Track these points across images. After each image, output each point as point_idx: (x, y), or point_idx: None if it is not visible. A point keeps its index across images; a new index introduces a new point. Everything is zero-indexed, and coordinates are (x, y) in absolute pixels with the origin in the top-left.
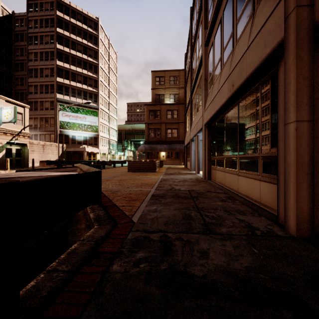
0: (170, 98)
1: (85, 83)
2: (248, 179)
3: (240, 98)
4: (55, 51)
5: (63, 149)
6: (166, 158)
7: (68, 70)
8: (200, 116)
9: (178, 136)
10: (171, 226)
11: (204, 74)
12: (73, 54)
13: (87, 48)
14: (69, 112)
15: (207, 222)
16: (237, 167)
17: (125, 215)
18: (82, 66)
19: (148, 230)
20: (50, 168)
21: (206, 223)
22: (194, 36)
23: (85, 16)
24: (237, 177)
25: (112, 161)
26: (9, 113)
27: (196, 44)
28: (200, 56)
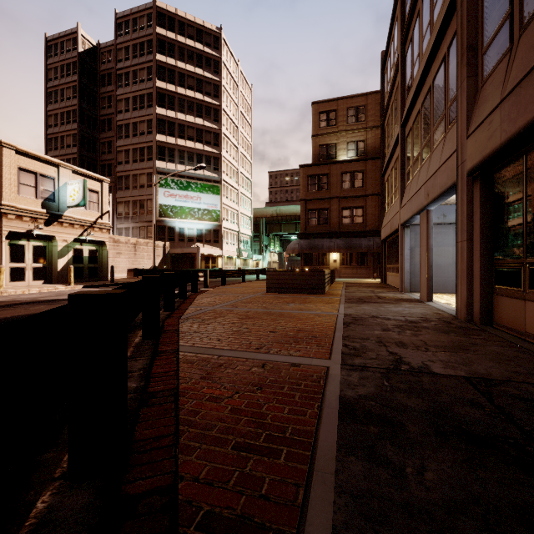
0: (347, 150)
1: (200, 140)
2: None
3: None
4: (154, 91)
5: (165, 251)
6: (341, 264)
7: (173, 121)
8: (445, 157)
9: (365, 222)
10: None
11: (467, 35)
12: (181, 94)
13: (203, 81)
14: (175, 190)
15: None
16: None
17: None
18: (195, 112)
19: None
20: None
21: None
22: None
23: (199, 29)
24: None
25: (241, 271)
26: (76, 192)
27: None
28: (440, 11)
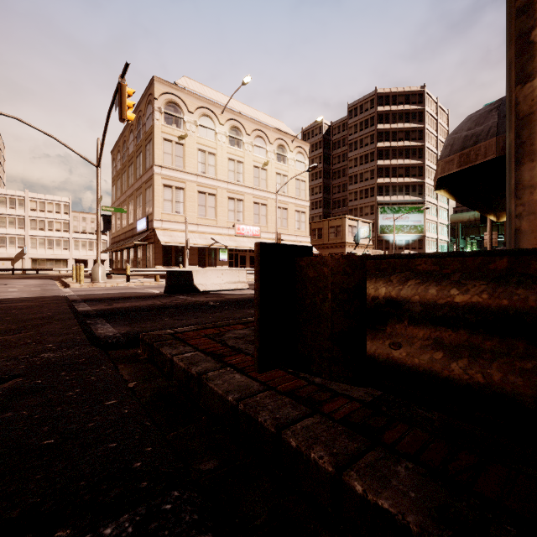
0: None
1: (407, 175)
2: None
3: None
4: (375, 151)
5: None
6: None
7: (388, 167)
8: None
9: None
10: None
11: None
12: (393, 146)
13: (409, 131)
14: (389, 214)
15: None
16: None
17: None
18: (403, 156)
19: None
20: None
21: None
22: None
23: (407, 94)
24: None
25: None
26: (366, 232)
27: None
28: None
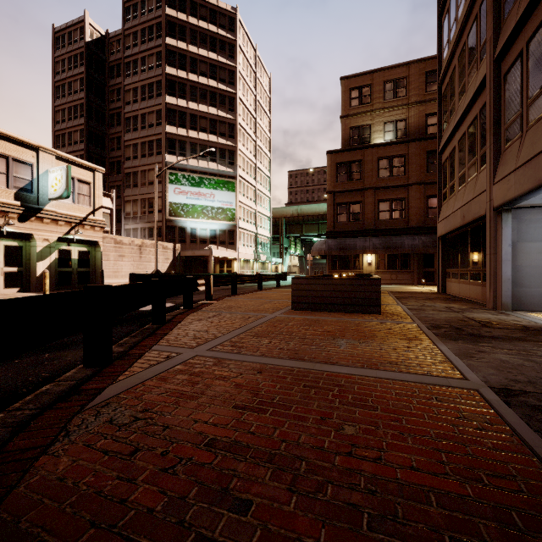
0: (384, 132)
1: (214, 131)
2: None
3: None
4: (163, 79)
5: (174, 253)
6: (377, 268)
7: (184, 111)
8: None
9: (407, 216)
10: None
11: None
12: (193, 81)
13: (216, 66)
14: (186, 187)
15: None
16: None
17: None
18: (208, 101)
19: None
20: None
21: None
22: None
23: (213, 9)
24: None
25: (257, 276)
26: (58, 180)
27: None
28: None
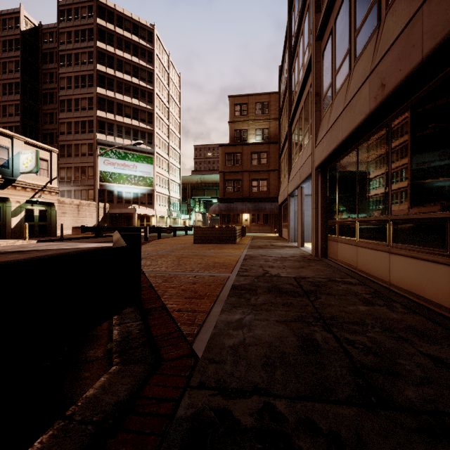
0: (256, 135)
1: (136, 117)
2: (418, 261)
3: (395, 111)
4: (95, 73)
5: (105, 211)
6: (251, 223)
7: (112, 100)
8: (307, 155)
9: (268, 190)
10: (279, 372)
11: (315, 86)
12: (119, 77)
13: (138, 68)
14: (114, 159)
15: (359, 363)
16: (387, 237)
17: (180, 335)
18: (131, 94)
19: (227, 386)
20: (85, 237)
21: (358, 366)
22: (296, 32)
23: (135, 24)
24: (387, 256)
25: (172, 228)
26: (29, 160)
27: (299, 45)
28: (306, 60)
